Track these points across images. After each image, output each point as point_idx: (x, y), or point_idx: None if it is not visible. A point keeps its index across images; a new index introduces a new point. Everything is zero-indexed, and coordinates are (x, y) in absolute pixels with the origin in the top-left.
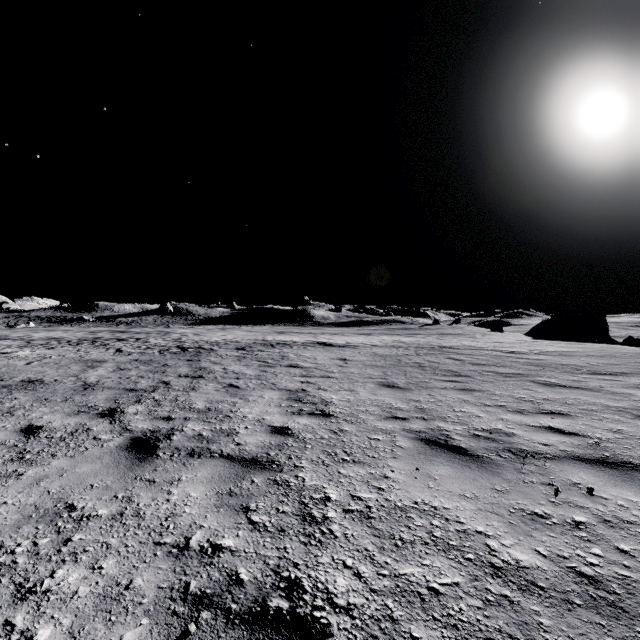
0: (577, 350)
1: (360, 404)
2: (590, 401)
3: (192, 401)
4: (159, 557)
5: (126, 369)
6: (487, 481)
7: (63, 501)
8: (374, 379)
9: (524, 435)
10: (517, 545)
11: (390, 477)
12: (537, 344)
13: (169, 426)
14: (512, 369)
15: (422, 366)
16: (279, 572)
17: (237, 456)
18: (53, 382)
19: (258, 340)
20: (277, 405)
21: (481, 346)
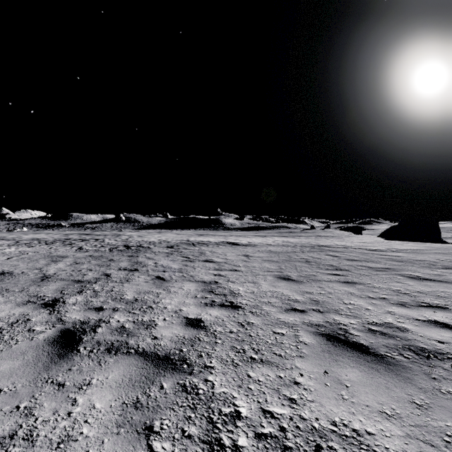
0: (424, 248)
1: (263, 296)
2: None
3: (124, 292)
4: None
5: (80, 263)
6: (402, 390)
7: None
8: (272, 272)
9: (416, 330)
10: None
11: (300, 383)
12: (391, 244)
13: (98, 317)
14: (380, 264)
15: (308, 261)
16: None
17: (151, 353)
18: (20, 274)
19: (184, 240)
20: (193, 296)
21: (349, 245)
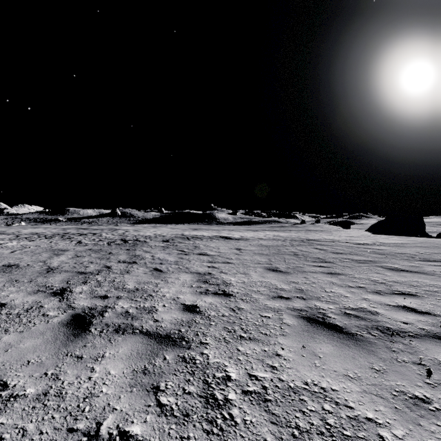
0: (407, 242)
1: (252, 285)
2: (430, 283)
3: (125, 282)
4: None
5: (81, 256)
6: (365, 360)
7: None
8: (262, 264)
9: (386, 314)
10: (409, 437)
11: (281, 355)
12: (377, 238)
13: (104, 304)
14: (363, 257)
15: (296, 254)
16: None
17: (154, 332)
18: (26, 266)
19: (178, 235)
20: (189, 286)
21: (337, 239)
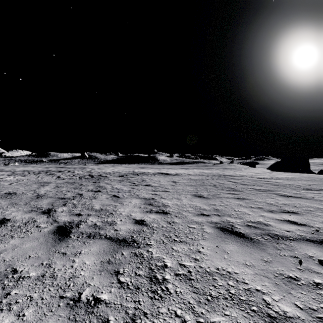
0: (296, 177)
1: (183, 206)
2: (308, 205)
3: (93, 204)
4: (61, 307)
5: (61, 187)
6: (258, 254)
7: (11, 266)
8: (190, 192)
9: (275, 225)
10: (282, 300)
11: (201, 251)
12: (274, 174)
13: (79, 219)
14: (263, 187)
15: (215, 185)
16: (134, 320)
17: (114, 238)
18: (21, 194)
19: (130, 171)
20: (138, 207)
21: (245, 175)
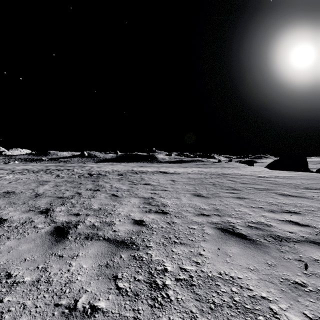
0: (294, 175)
1: (183, 206)
2: (309, 205)
3: (91, 204)
4: (55, 317)
5: (59, 186)
6: (261, 257)
7: (5, 270)
8: (189, 191)
9: (277, 226)
10: (290, 309)
11: (203, 254)
12: (273, 172)
13: (77, 219)
14: (262, 186)
15: (214, 184)
16: None
17: (113, 239)
18: (20, 193)
19: (129, 170)
20: (137, 206)
21: (244, 173)
